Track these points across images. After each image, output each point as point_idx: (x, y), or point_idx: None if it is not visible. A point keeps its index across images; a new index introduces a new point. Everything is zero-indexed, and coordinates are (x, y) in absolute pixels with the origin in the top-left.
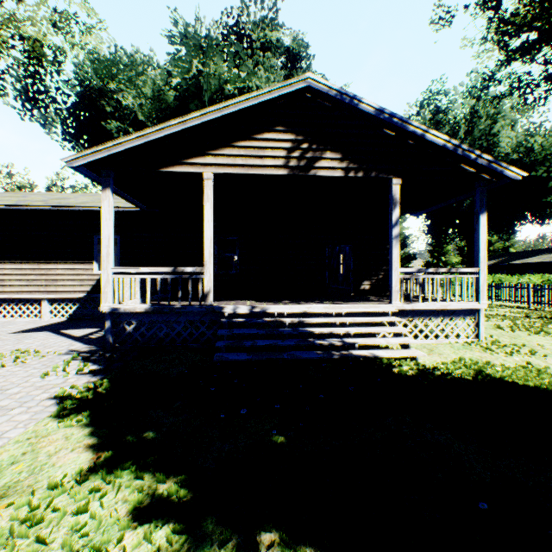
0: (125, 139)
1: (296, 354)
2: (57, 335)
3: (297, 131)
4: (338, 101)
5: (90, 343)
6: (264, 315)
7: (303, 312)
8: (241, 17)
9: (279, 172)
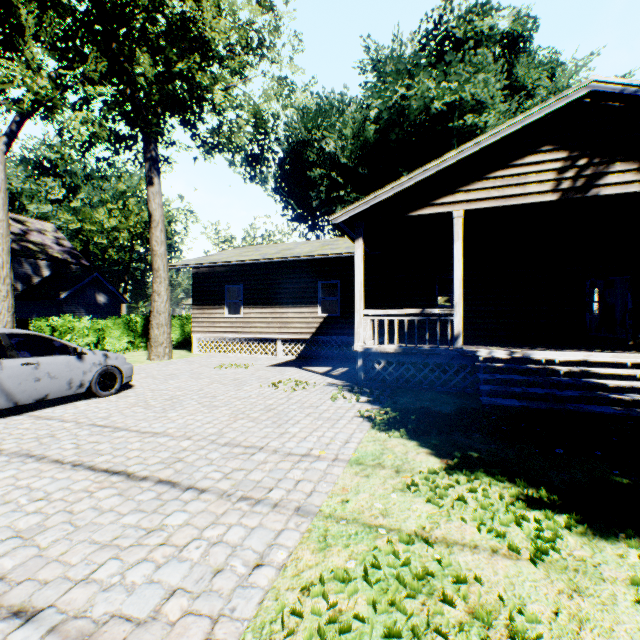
0: (381, 191)
1: (583, 406)
2: (304, 370)
3: (569, 147)
4: (637, 98)
5: (339, 379)
6: (524, 361)
7: (578, 361)
8: (442, 17)
9: (545, 198)
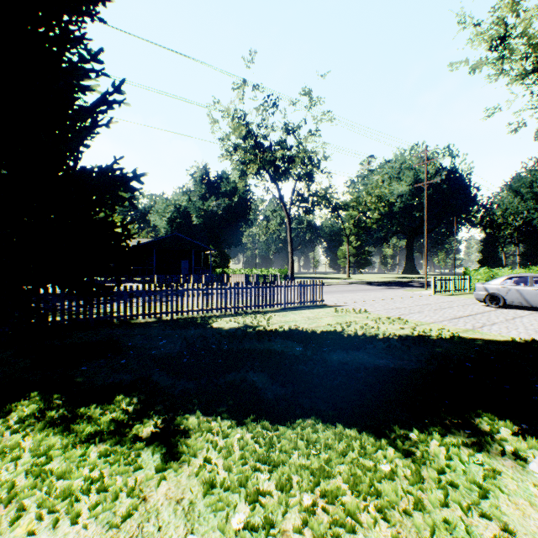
0: None
1: None
2: None
3: None
4: None
5: None
6: None
7: None
8: None
9: None
